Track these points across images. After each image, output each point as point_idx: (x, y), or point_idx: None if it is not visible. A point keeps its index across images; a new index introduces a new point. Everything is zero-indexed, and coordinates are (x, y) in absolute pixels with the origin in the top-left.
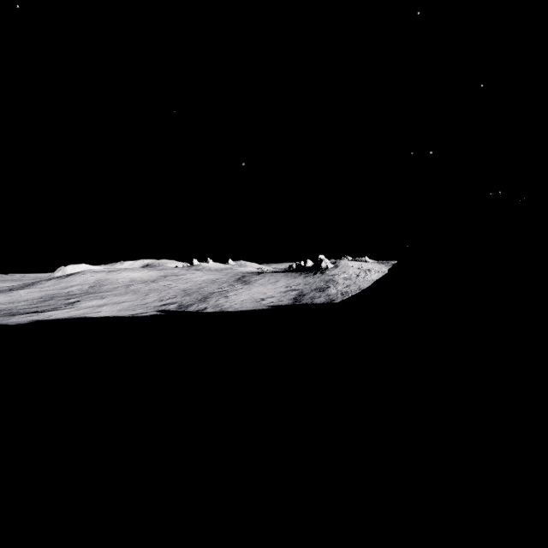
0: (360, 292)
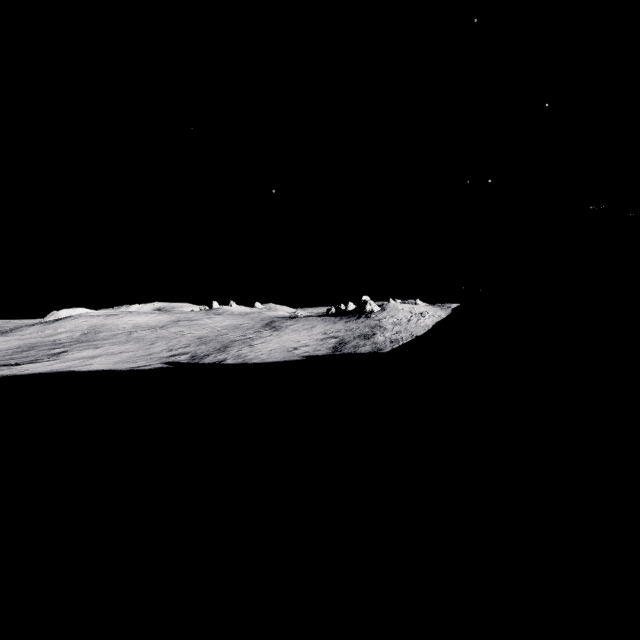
0: (418, 337)
